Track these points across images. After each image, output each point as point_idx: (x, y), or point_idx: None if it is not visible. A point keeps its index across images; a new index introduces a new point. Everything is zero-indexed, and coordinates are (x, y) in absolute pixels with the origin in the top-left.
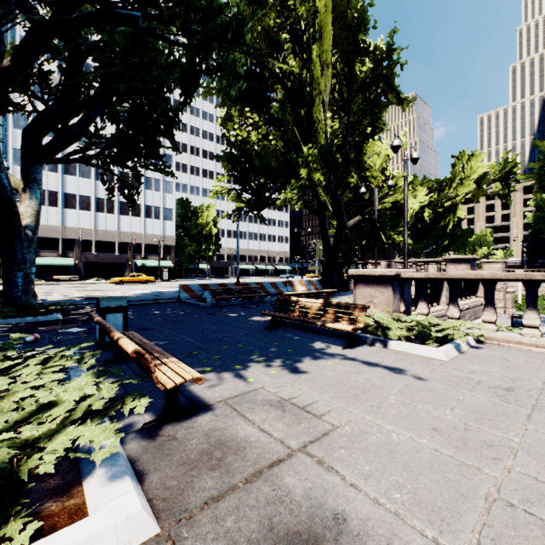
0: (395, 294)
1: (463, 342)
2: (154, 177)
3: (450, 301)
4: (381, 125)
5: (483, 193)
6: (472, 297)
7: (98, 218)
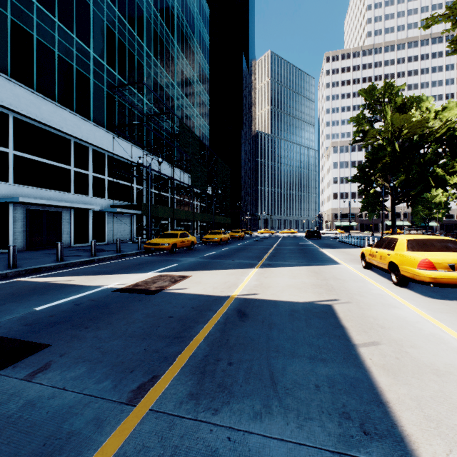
0: None
1: None
2: None
3: None
4: None
5: None
6: None
7: None
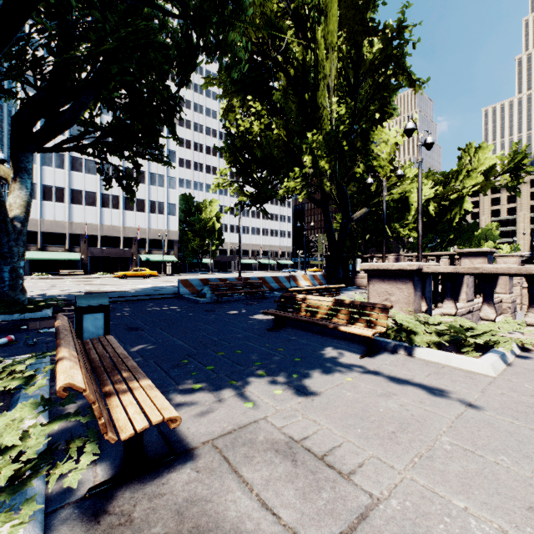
0: (416, 291)
1: (508, 351)
2: (158, 173)
3: (484, 300)
4: (391, 110)
5: (491, 186)
6: None
7: (103, 213)
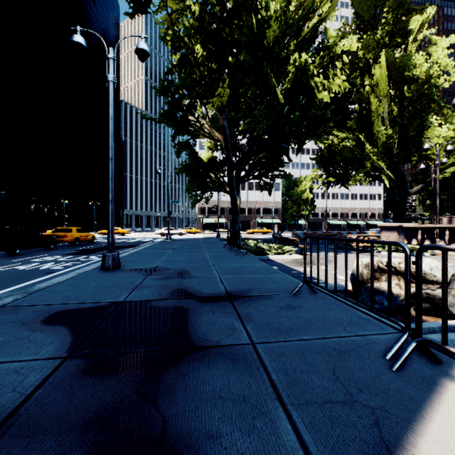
0: (400, 235)
1: None
2: None
3: (426, 238)
4: (429, 125)
5: None
6: None
7: None
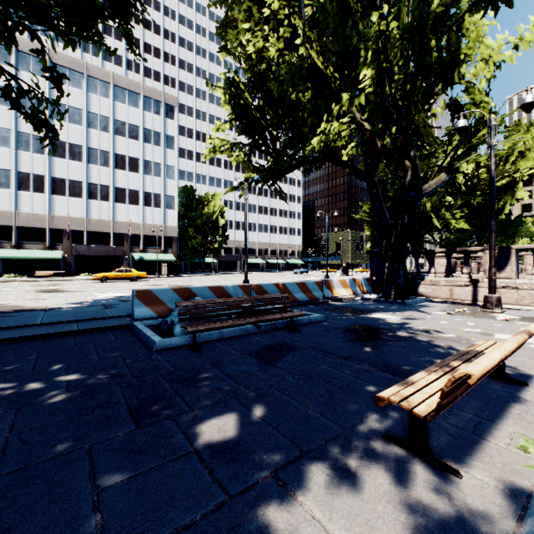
0: None
1: None
2: (154, 161)
3: None
4: None
5: None
6: None
7: (90, 206)
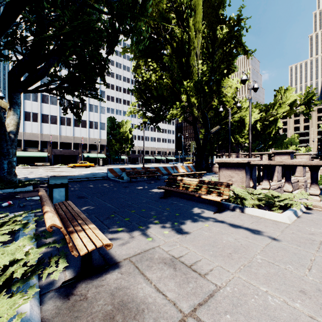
0: (247, 175)
1: (298, 209)
2: (94, 104)
3: (286, 180)
4: (233, 68)
5: (293, 112)
6: (292, 176)
7: (61, 128)
